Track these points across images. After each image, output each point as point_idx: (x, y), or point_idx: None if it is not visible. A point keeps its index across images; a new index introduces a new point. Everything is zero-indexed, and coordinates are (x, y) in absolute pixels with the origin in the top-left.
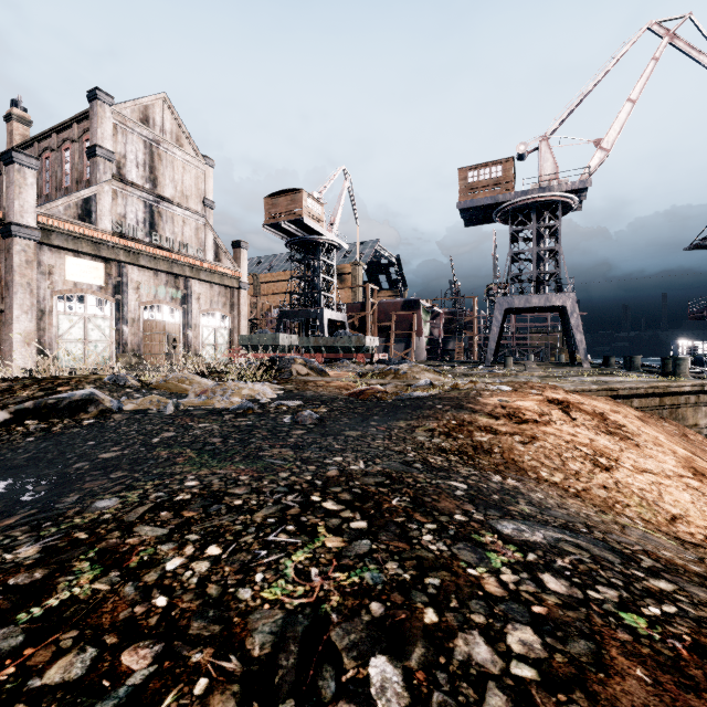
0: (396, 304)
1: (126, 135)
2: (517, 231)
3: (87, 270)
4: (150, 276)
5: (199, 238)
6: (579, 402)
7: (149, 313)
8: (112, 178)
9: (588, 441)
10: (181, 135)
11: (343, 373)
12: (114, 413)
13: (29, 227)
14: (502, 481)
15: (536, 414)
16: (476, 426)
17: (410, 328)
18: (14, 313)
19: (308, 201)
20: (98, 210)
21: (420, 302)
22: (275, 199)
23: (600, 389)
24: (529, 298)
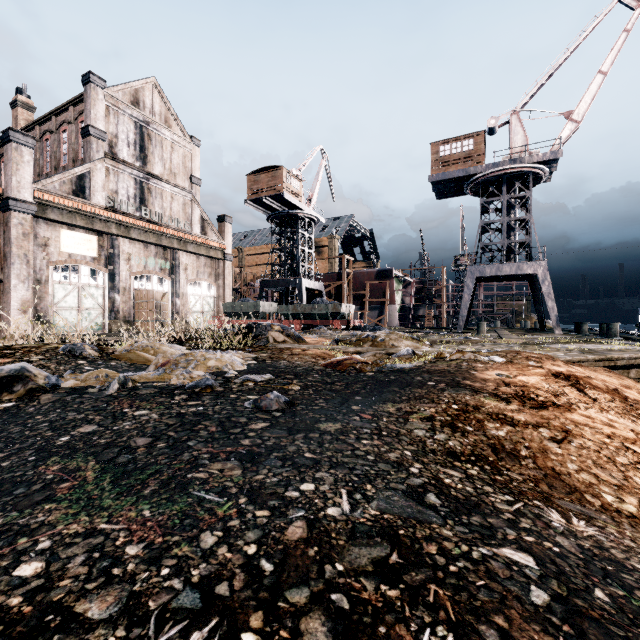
0: (370, 274)
1: (118, 116)
2: (488, 202)
3: (81, 242)
4: (141, 248)
5: (186, 212)
6: (586, 376)
7: (140, 282)
8: (104, 156)
9: (632, 434)
10: (170, 116)
11: (319, 340)
12: (45, 393)
13: (25, 201)
14: (567, 525)
15: (550, 394)
16: (485, 413)
17: (383, 296)
18: (12, 282)
19: (288, 177)
20: (92, 186)
21: (393, 271)
22: (257, 176)
23: (597, 359)
24: (500, 267)
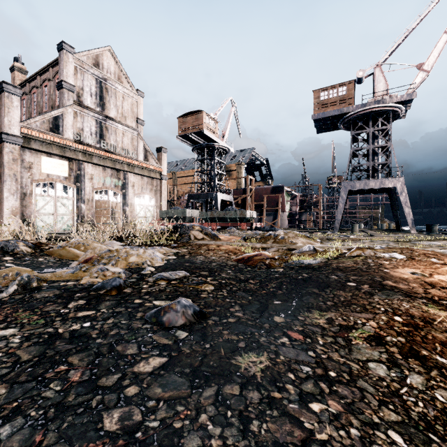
0: (266, 189)
1: (83, 74)
2: (357, 134)
3: (56, 165)
4: (100, 170)
5: (133, 145)
6: None
7: (99, 195)
8: (73, 103)
9: None
10: (121, 75)
11: (231, 238)
12: None
13: (14, 135)
14: None
15: None
16: (444, 331)
17: (276, 206)
18: (4, 194)
19: (207, 119)
20: (64, 125)
21: (283, 187)
22: (185, 118)
23: None
24: (367, 182)
